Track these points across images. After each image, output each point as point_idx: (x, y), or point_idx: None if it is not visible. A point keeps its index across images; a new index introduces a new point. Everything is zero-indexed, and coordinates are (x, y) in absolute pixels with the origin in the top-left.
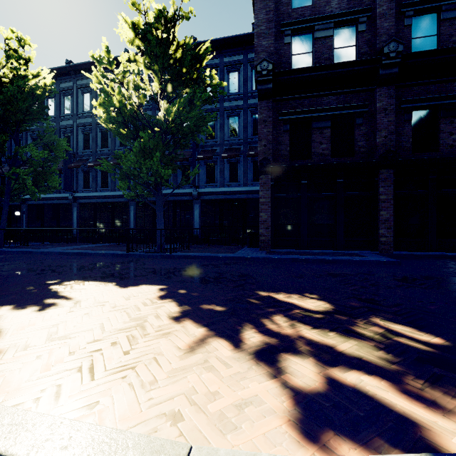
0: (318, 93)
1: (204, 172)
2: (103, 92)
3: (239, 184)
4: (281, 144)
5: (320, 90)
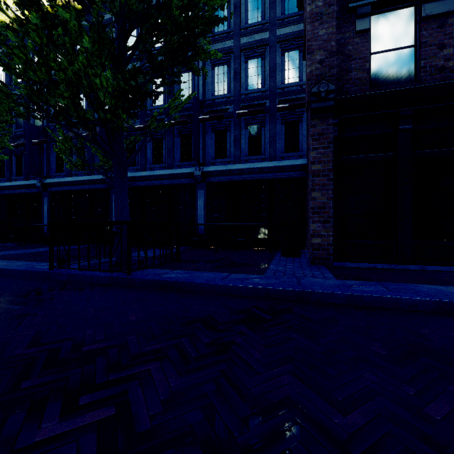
0: None
1: (211, 142)
2: None
3: (262, 157)
4: (353, 59)
5: None
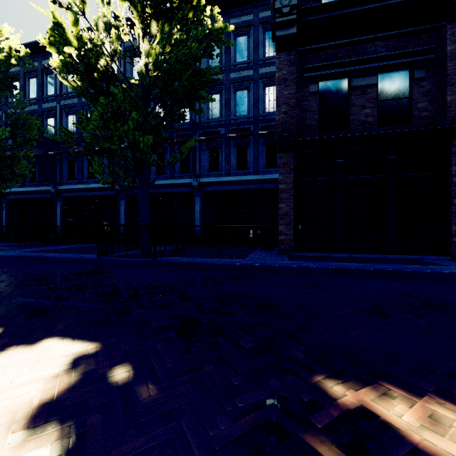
0: (359, 38)
1: (206, 158)
2: (54, 23)
3: (248, 172)
4: (307, 111)
5: (361, 35)
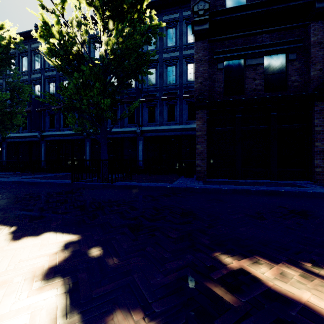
0: (251, 31)
1: (146, 113)
2: (43, 23)
3: (175, 123)
4: (216, 82)
5: (253, 30)
